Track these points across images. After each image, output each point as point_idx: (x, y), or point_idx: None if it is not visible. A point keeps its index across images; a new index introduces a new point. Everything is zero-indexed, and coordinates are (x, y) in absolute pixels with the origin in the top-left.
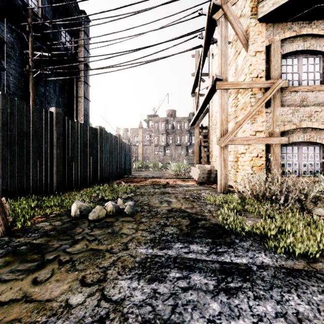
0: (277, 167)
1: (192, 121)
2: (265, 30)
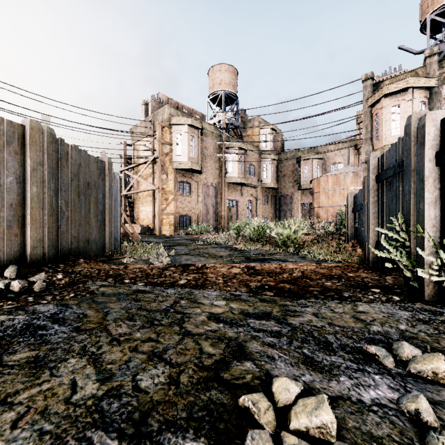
0: (177, 224)
1: (124, 194)
2: (174, 172)
